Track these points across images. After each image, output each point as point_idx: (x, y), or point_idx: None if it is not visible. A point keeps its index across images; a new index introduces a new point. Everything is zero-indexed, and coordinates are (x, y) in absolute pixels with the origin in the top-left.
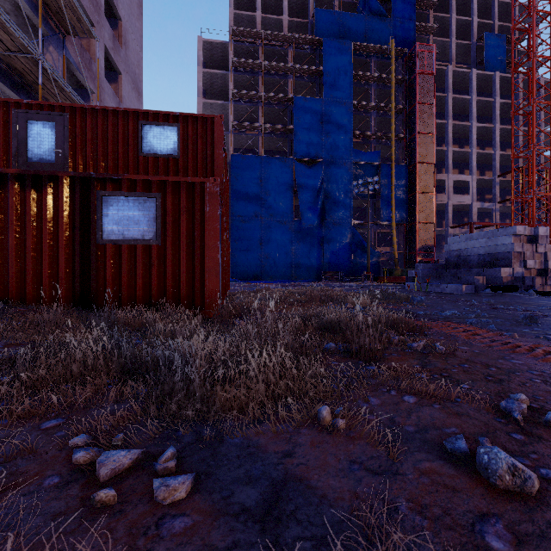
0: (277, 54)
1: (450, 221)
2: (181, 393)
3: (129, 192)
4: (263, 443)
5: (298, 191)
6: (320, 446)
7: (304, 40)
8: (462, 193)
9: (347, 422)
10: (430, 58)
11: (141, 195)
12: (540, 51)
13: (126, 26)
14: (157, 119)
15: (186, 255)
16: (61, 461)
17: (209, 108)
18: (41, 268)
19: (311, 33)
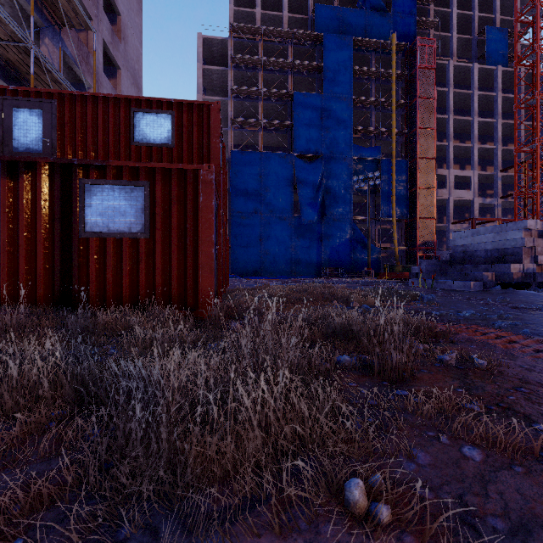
0: (277, 50)
1: (451, 217)
2: (139, 446)
3: (114, 180)
4: None
5: (298, 187)
6: None
7: (304, 35)
8: (463, 188)
9: (391, 506)
10: (431, 53)
11: (128, 184)
12: None
13: (126, 21)
14: (150, 106)
15: (177, 249)
16: None
17: None
18: (18, 263)
19: (310, 29)
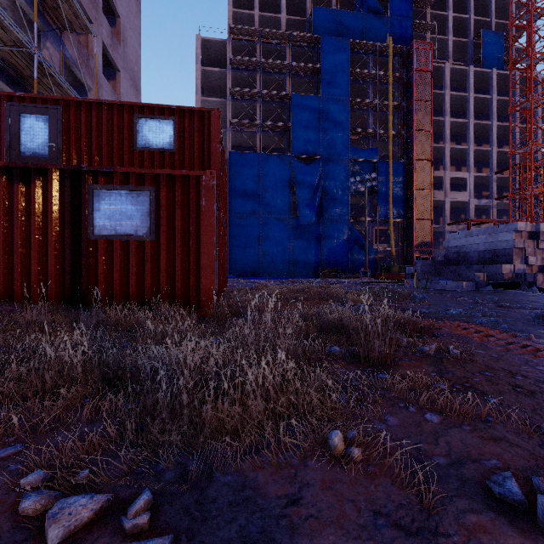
0: (275, 52)
1: (447, 218)
2: (165, 411)
3: (122, 185)
4: (261, 483)
5: (296, 188)
6: (333, 487)
7: (302, 37)
8: (459, 190)
9: (363, 450)
10: (428, 56)
11: (134, 189)
12: (538, 47)
13: (125, 23)
14: (152, 112)
15: (181, 251)
16: (5, 511)
17: (207, 106)
18: (30, 264)
19: (308, 31)
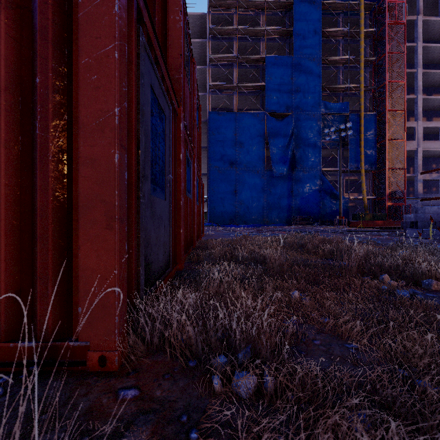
0: (250, 21)
1: (420, 167)
2: None
3: None
4: None
5: (269, 142)
6: None
7: (275, 4)
8: (430, 140)
9: None
10: (401, 8)
11: None
12: None
13: None
14: None
15: (8, 153)
16: None
17: None
18: None
19: None
